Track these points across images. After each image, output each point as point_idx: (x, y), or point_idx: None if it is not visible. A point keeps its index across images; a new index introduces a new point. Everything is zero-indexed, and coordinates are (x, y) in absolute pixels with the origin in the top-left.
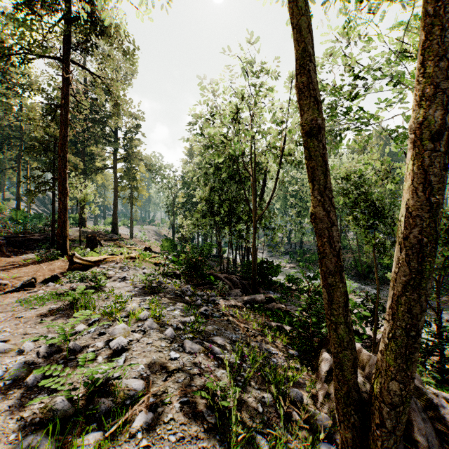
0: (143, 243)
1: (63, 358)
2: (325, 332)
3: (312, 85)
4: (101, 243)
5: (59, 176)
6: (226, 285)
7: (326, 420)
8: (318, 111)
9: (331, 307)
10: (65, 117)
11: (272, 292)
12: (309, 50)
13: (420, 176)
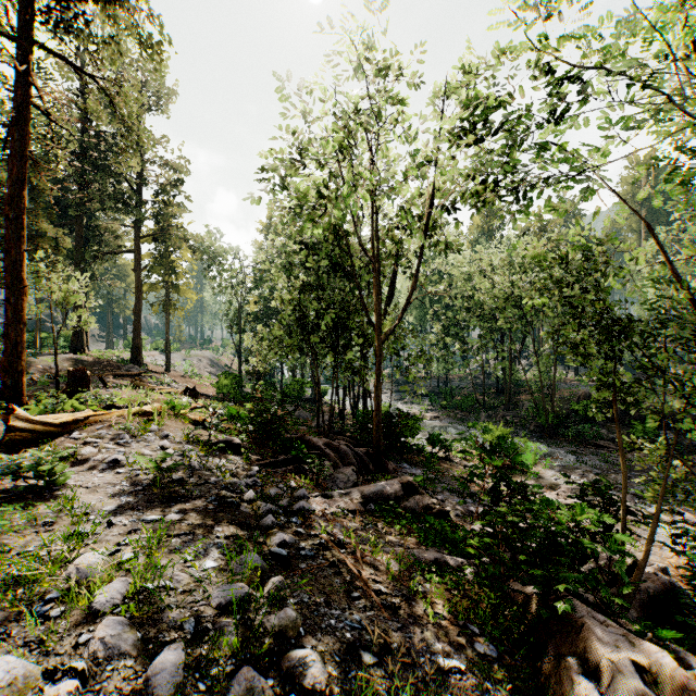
0: (188, 380)
1: None
2: (567, 609)
3: None
4: (105, 381)
5: (8, 256)
6: (328, 463)
7: None
8: None
9: None
10: (20, 144)
11: (408, 467)
12: None
13: None
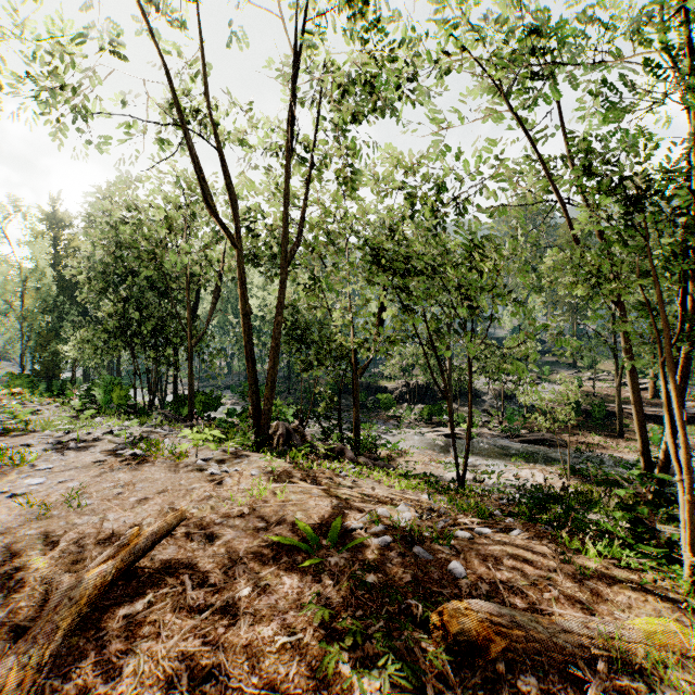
0: None
1: (76, 442)
2: None
3: (244, 295)
4: None
5: None
6: None
7: (252, 442)
8: (247, 306)
9: (251, 379)
10: None
11: None
12: (243, 279)
13: (274, 335)
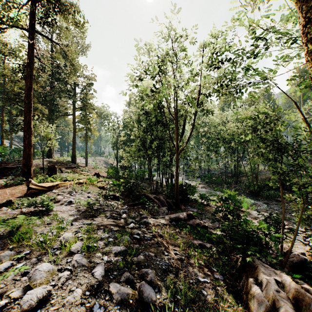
0: (95, 170)
1: None
2: (250, 260)
3: None
4: (61, 170)
5: (25, 118)
6: (155, 205)
7: None
8: None
9: None
10: (30, 72)
11: (190, 208)
12: None
13: None
